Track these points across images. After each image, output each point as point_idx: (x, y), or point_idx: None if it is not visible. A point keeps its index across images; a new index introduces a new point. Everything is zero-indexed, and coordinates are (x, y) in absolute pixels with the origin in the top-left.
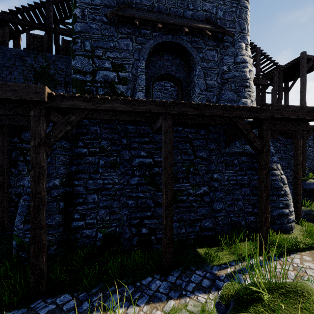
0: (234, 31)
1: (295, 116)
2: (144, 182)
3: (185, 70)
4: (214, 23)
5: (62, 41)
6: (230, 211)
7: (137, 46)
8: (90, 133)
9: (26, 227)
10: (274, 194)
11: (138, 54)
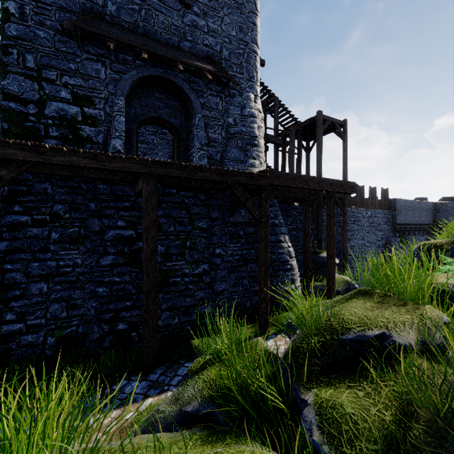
0: (242, 77)
1: (294, 184)
2: (123, 262)
3: (183, 116)
4: (217, 64)
5: None
6: (234, 291)
7: (112, 75)
8: (35, 193)
9: None
10: (281, 269)
11: (115, 86)
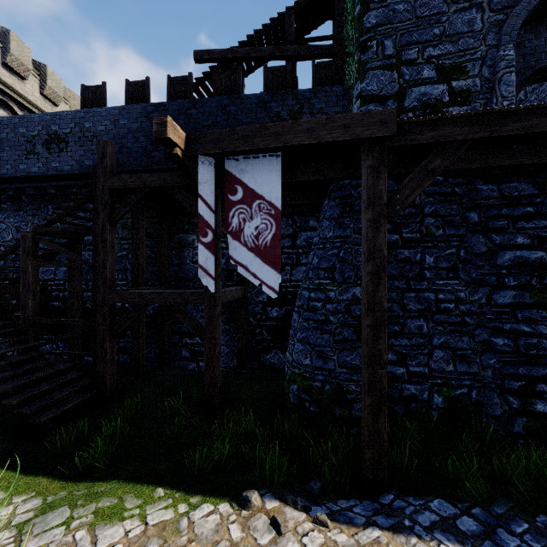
0: None
1: None
2: (531, 302)
3: None
4: None
5: (313, 67)
6: None
7: (492, 17)
8: None
9: (315, 363)
10: None
11: (496, 33)
